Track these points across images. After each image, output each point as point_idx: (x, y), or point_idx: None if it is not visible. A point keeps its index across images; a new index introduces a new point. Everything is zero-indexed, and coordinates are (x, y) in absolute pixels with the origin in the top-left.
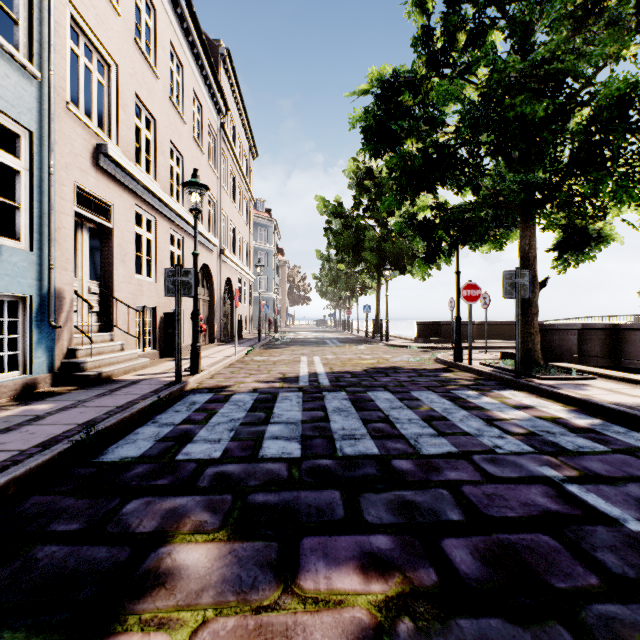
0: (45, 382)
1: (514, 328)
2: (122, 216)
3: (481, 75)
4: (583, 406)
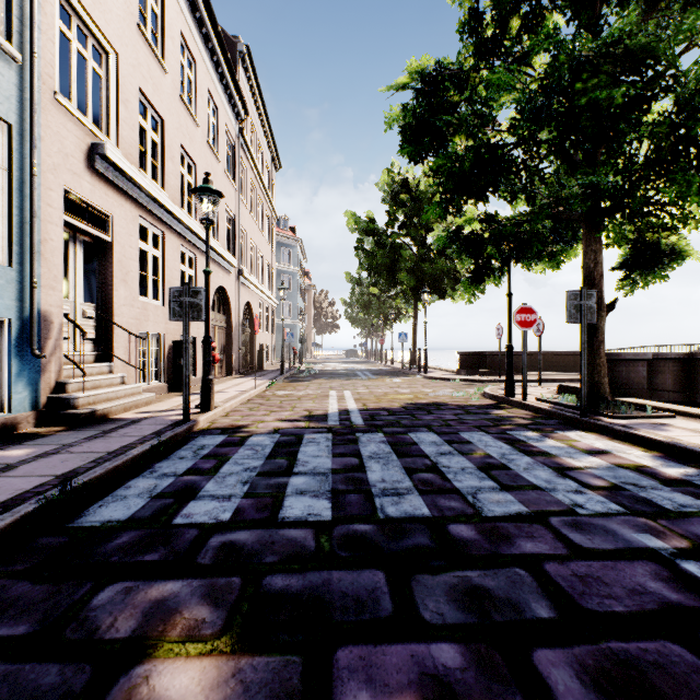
0: (27, 422)
1: (568, 358)
2: (123, 229)
3: (539, 65)
4: (669, 451)
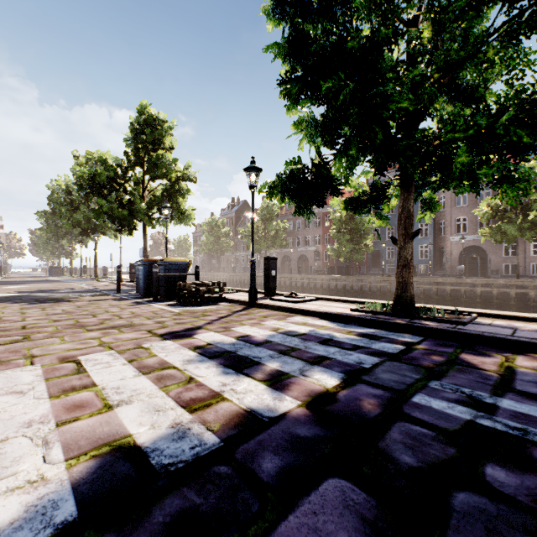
0: None
1: None
2: None
3: None
4: None
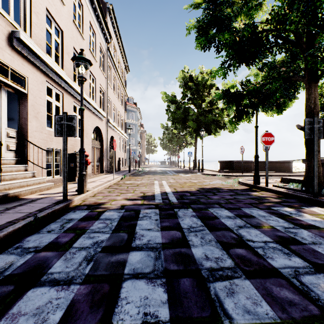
0: None
1: (274, 164)
2: (35, 86)
3: None
4: None
